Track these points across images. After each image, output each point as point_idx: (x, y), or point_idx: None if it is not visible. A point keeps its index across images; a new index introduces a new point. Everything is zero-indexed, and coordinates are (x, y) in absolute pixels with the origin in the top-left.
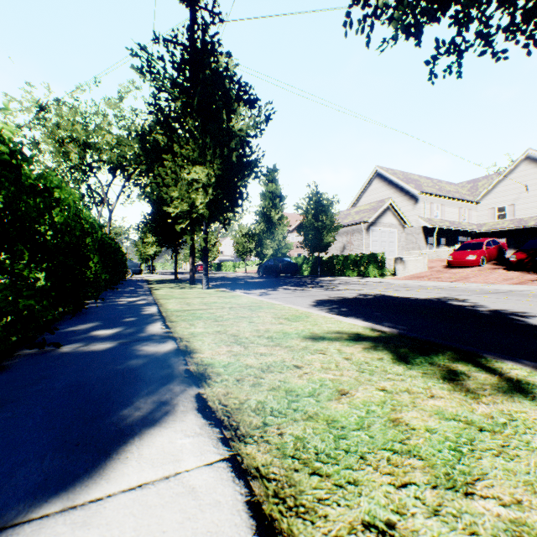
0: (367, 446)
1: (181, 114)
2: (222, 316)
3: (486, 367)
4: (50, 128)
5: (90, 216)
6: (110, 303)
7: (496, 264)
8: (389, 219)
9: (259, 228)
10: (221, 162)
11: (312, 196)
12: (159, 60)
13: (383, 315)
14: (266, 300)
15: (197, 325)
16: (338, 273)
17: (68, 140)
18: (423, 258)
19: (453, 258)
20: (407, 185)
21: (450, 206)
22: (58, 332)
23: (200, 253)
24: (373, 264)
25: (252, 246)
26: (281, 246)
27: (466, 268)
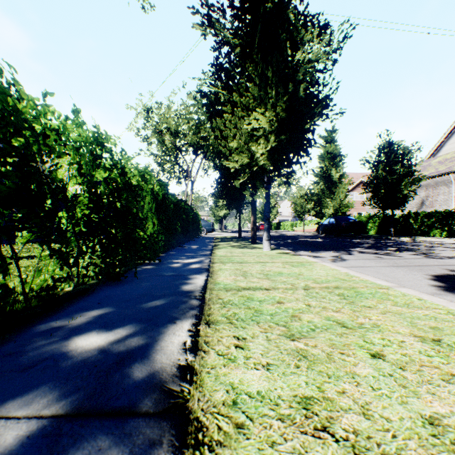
0: None
1: (240, 62)
2: (298, 316)
3: None
4: (153, 124)
5: (145, 171)
6: (163, 265)
7: None
8: None
9: (318, 188)
10: (284, 100)
11: (383, 147)
12: (219, 11)
13: None
14: (355, 275)
15: (251, 346)
16: (416, 232)
17: (165, 132)
18: None
19: None
20: None
21: None
22: (34, 330)
23: (262, 214)
24: None
25: (309, 206)
26: (342, 204)
27: None
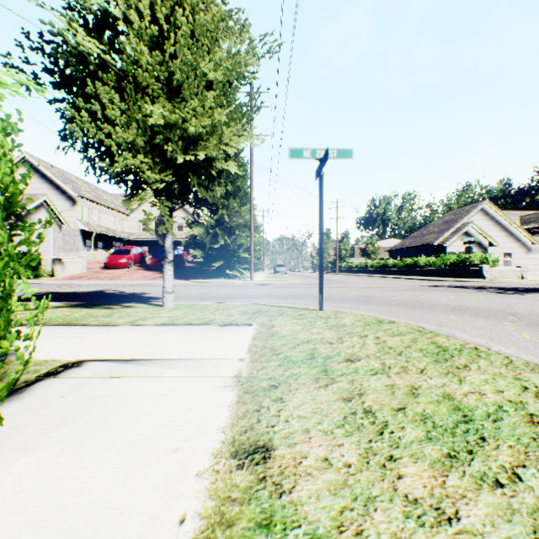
0: (87, 318)
1: None
2: None
3: (121, 305)
4: None
5: None
6: None
7: (140, 266)
8: (45, 217)
9: None
10: None
11: None
12: None
13: (63, 301)
14: None
15: None
16: None
17: None
18: (83, 260)
19: (110, 260)
20: (65, 184)
21: (108, 214)
22: None
23: None
24: (28, 265)
25: None
26: None
27: (120, 269)
